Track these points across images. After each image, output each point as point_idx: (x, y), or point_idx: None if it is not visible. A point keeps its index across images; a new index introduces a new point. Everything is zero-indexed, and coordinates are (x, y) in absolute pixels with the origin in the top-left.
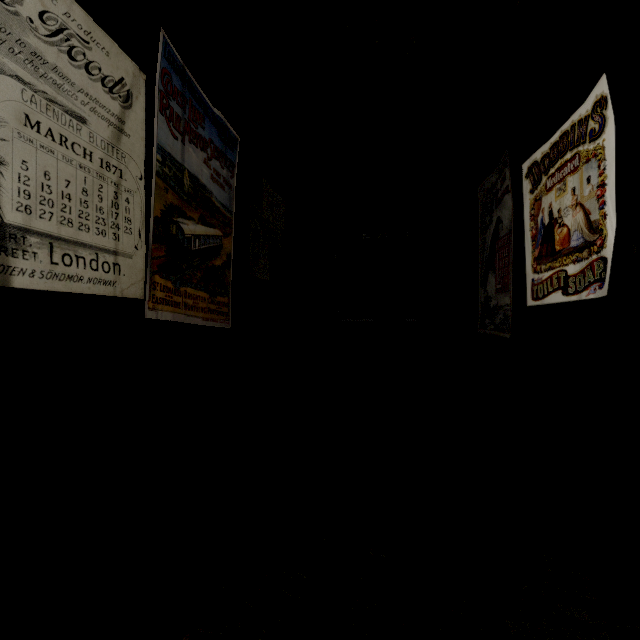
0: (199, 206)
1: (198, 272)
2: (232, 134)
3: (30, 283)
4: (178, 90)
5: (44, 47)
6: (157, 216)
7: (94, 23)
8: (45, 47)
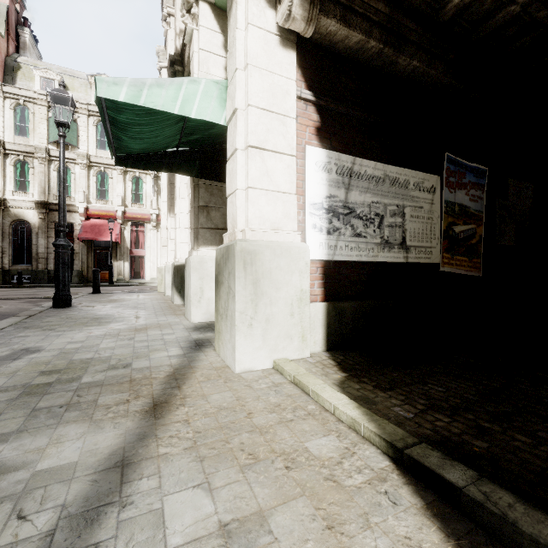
0: (462, 217)
1: (462, 248)
2: (482, 170)
3: (411, 260)
4: (452, 171)
5: (414, 193)
6: (444, 229)
7: (425, 174)
8: (414, 193)
